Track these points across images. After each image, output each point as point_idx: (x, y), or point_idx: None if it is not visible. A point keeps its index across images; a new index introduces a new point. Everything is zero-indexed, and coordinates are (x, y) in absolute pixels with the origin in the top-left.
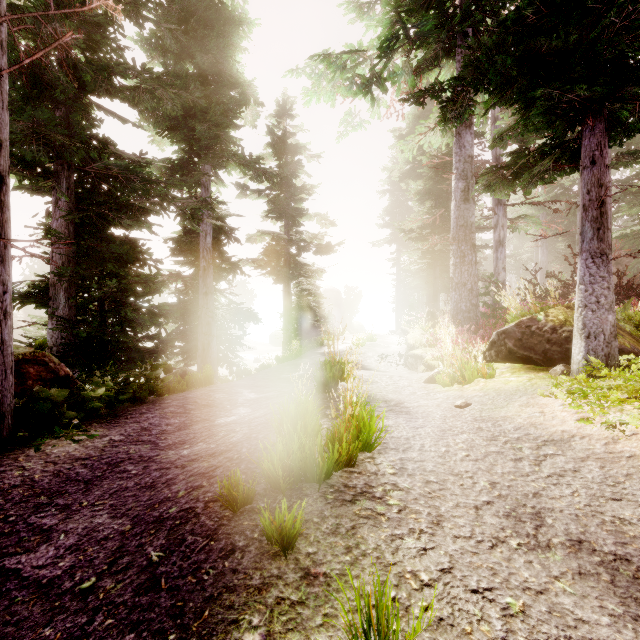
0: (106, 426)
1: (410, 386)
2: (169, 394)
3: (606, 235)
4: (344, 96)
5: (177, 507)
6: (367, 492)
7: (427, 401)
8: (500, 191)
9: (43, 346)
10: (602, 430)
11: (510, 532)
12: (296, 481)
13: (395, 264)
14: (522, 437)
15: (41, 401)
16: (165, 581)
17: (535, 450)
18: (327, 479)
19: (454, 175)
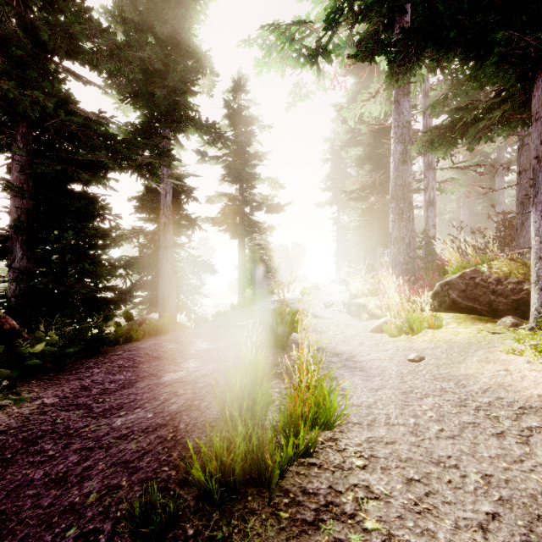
0: (44, 385)
1: (357, 335)
2: (125, 343)
3: None
4: (293, 67)
5: (78, 526)
6: (333, 504)
7: (378, 353)
8: (441, 149)
9: None
10: None
11: None
12: (239, 486)
13: (336, 223)
14: (494, 402)
15: None
16: None
17: (515, 421)
18: (280, 479)
19: (393, 139)
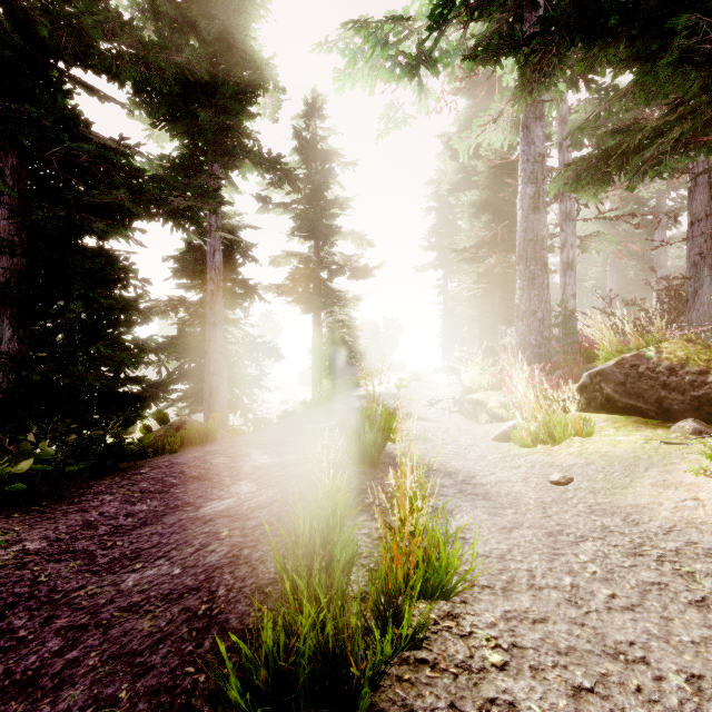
0: (31, 520)
1: (475, 445)
2: (154, 456)
3: None
4: (385, 81)
5: None
6: None
7: (506, 472)
8: (590, 190)
9: None
10: None
11: None
12: (305, 706)
13: (442, 292)
14: (684, 549)
15: None
16: None
17: None
18: (371, 691)
19: (521, 178)
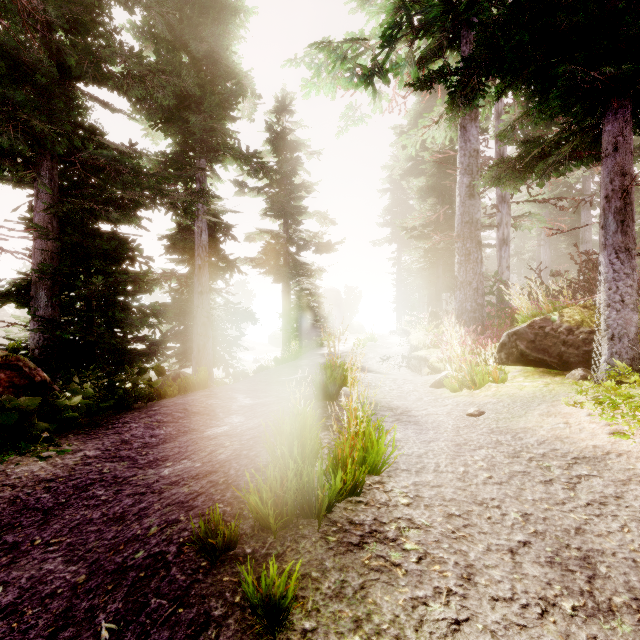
0: (82, 438)
1: (416, 391)
2: (159, 399)
3: (631, 228)
4: (345, 88)
5: (145, 550)
6: (377, 531)
7: (436, 408)
8: (510, 184)
9: (17, 349)
10: None
11: (559, 588)
12: (291, 517)
13: (396, 263)
14: (548, 453)
15: (7, 412)
16: None
17: (566, 470)
18: (328, 513)
19: (459, 170)
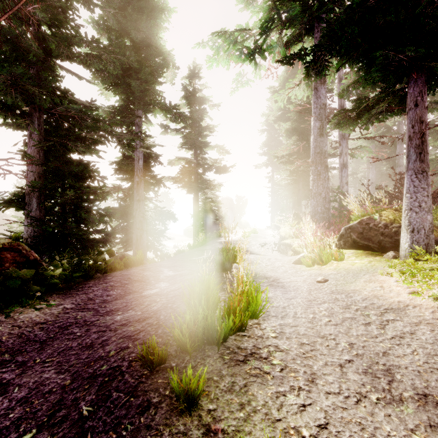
0: (62, 297)
1: (283, 266)
2: (111, 272)
3: (426, 158)
4: (236, 62)
5: (107, 365)
6: (255, 353)
7: (296, 277)
8: (346, 127)
9: (18, 238)
10: (429, 301)
11: (369, 387)
12: (200, 344)
13: (270, 180)
14: (368, 306)
15: (13, 279)
16: (91, 435)
17: (379, 316)
18: (224, 342)
19: (313, 117)
